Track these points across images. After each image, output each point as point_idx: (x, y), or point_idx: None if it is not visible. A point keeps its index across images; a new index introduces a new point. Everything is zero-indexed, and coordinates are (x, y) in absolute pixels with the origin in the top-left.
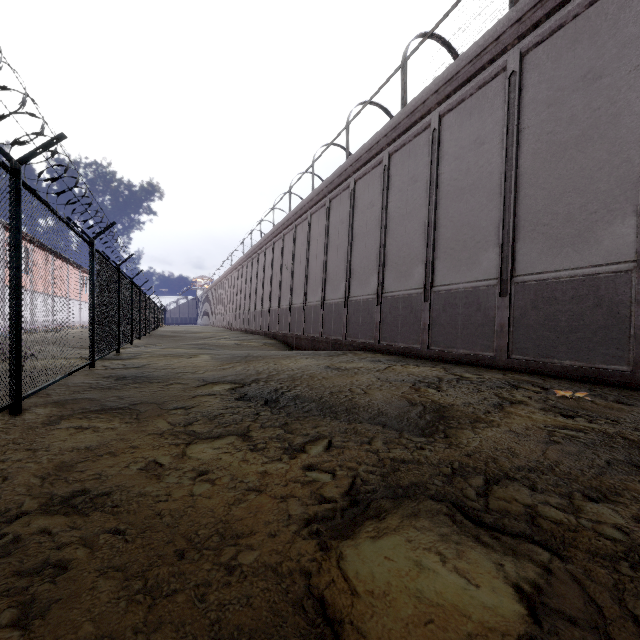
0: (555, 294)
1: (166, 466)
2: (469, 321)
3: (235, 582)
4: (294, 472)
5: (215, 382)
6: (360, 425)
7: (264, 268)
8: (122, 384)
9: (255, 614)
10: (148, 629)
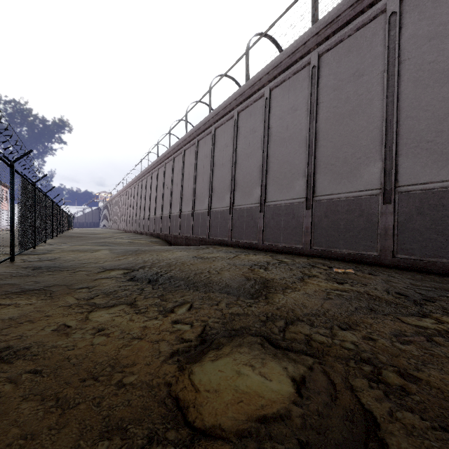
0: (337, 208)
1: (73, 327)
2: (288, 225)
3: (121, 393)
4: (165, 325)
5: (112, 269)
6: (212, 294)
7: (151, 187)
8: (38, 272)
9: (133, 410)
10: (59, 427)
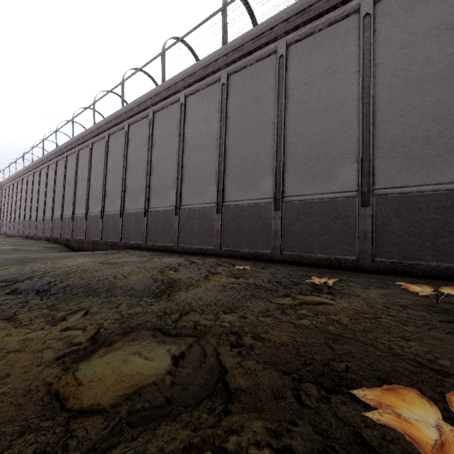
0: (242, 213)
1: None
2: (201, 228)
3: None
4: (53, 334)
5: None
6: (114, 298)
7: (46, 182)
8: None
9: (3, 413)
10: None
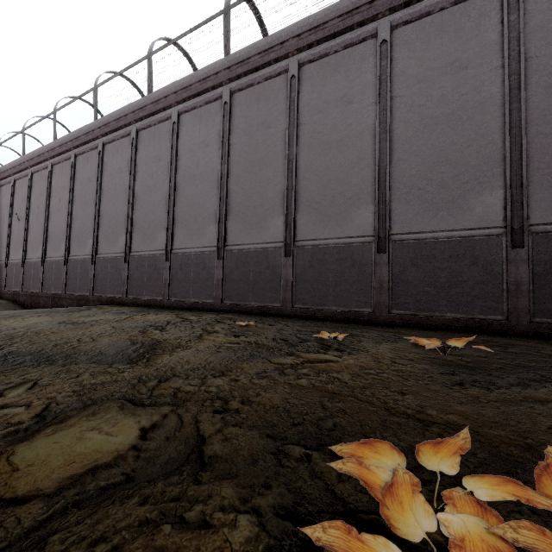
0: (248, 259)
1: None
2: (198, 277)
3: None
4: None
5: None
6: (74, 365)
7: None
8: None
9: None
10: None
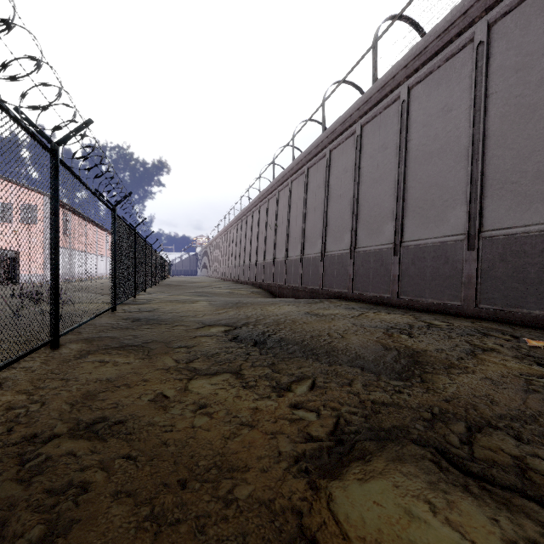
0: (524, 248)
1: (171, 399)
2: (437, 273)
3: (232, 516)
4: (282, 410)
5: (212, 325)
6: (340, 367)
7: (251, 228)
8: (137, 325)
9: None
10: None
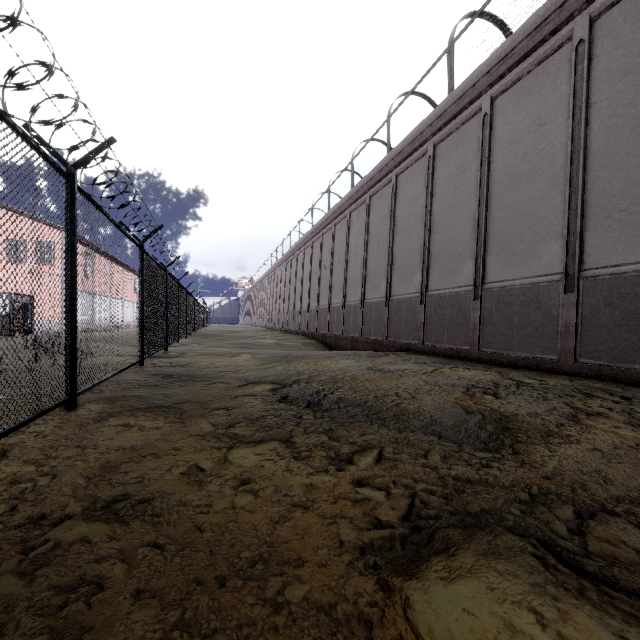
0: (636, 289)
1: (208, 472)
2: (527, 321)
3: (283, 626)
4: (343, 487)
5: (256, 382)
6: (412, 435)
7: (303, 268)
8: (168, 382)
9: None
10: None
